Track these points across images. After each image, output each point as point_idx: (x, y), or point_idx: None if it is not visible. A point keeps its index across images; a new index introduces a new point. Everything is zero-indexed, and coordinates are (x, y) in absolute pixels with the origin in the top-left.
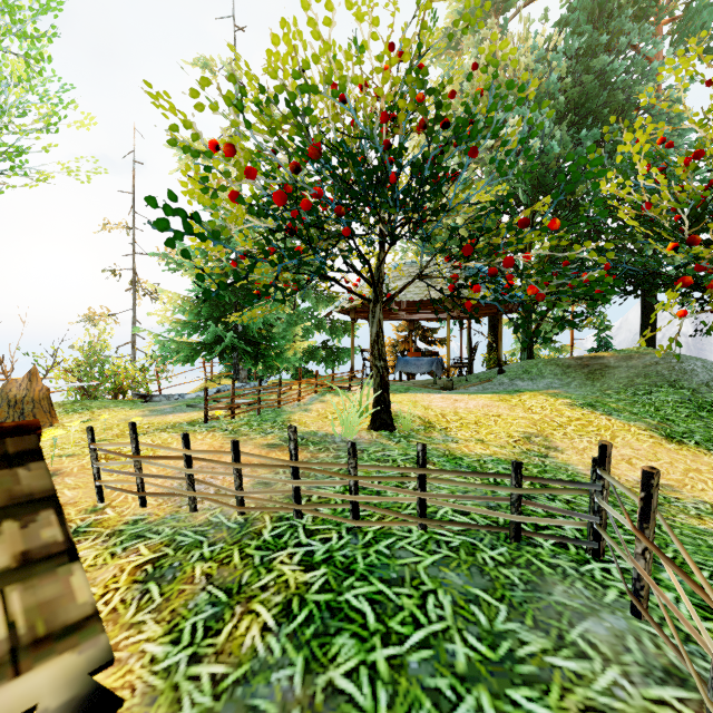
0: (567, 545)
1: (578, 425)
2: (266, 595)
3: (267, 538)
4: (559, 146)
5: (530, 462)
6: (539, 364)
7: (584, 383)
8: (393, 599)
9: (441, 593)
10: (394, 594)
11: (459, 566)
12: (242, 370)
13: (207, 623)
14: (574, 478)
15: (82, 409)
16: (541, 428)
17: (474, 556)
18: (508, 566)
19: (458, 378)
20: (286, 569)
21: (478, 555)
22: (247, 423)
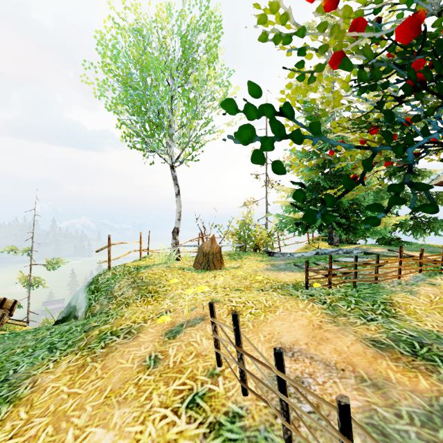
0: None
1: None
2: None
3: None
4: None
5: None
6: None
7: None
8: None
9: None
10: None
11: None
12: (334, 236)
13: None
14: None
15: (237, 258)
16: None
17: None
18: None
19: None
20: None
21: None
22: (344, 298)
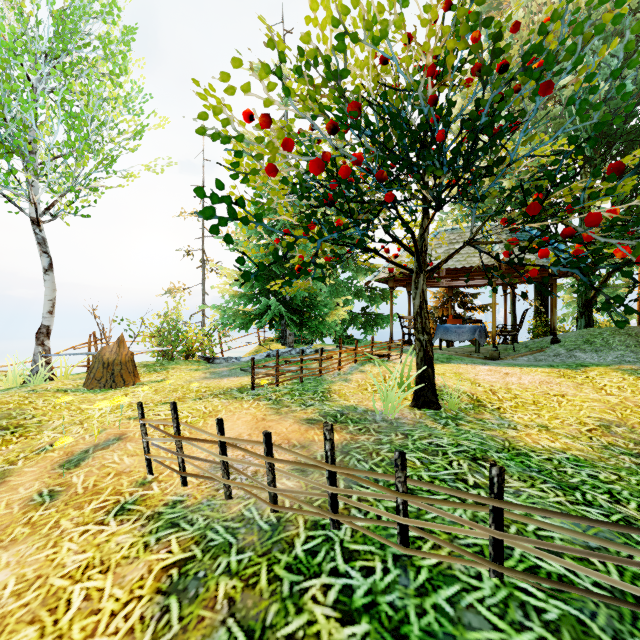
0: None
1: None
2: None
3: (299, 554)
4: (634, 85)
5: (620, 465)
6: (604, 334)
7: None
8: None
9: None
10: None
11: None
12: (289, 335)
13: None
14: None
15: (160, 369)
16: (623, 415)
17: None
18: None
19: (503, 346)
20: (319, 613)
21: None
22: (290, 393)
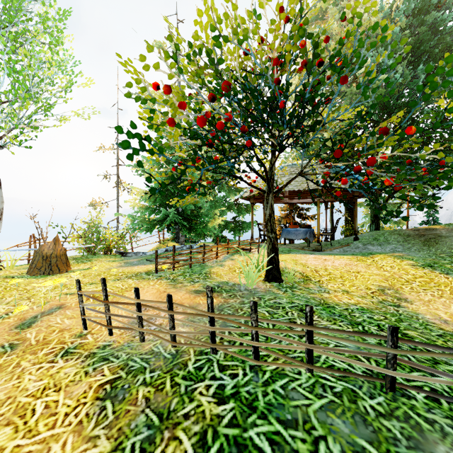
0: (438, 399)
1: (422, 281)
2: (188, 423)
3: (191, 369)
4: (402, 77)
5: (387, 311)
6: (385, 234)
7: (421, 248)
8: (289, 442)
9: (331, 440)
10: (290, 436)
11: (344, 413)
12: (181, 236)
13: (143, 444)
14: (426, 327)
15: (86, 261)
16: (392, 283)
17: (355, 404)
18: (388, 418)
19: (324, 243)
20: (204, 400)
21: (359, 403)
22: (182, 274)
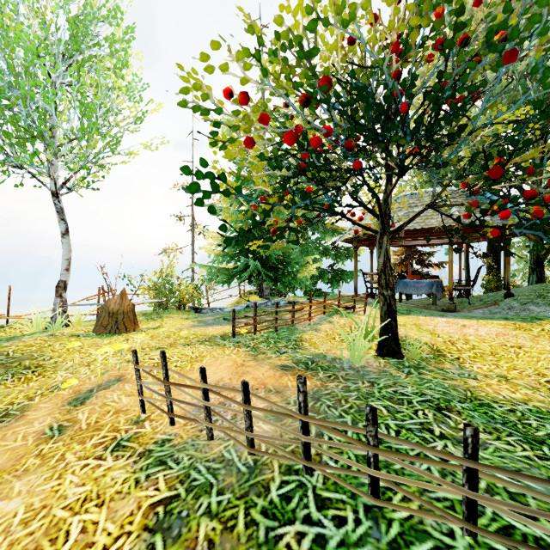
0: None
1: None
2: None
3: (274, 498)
4: None
5: None
6: None
7: None
8: None
9: None
10: None
11: None
12: (266, 288)
13: None
14: None
15: (156, 317)
16: None
17: None
18: None
19: (459, 299)
20: None
21: None
22: (266, 341)
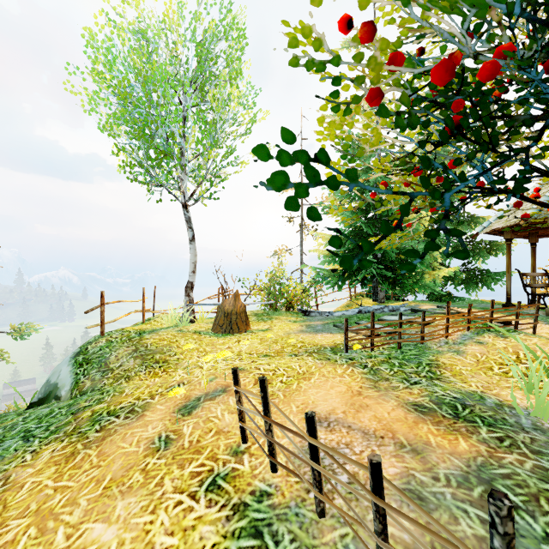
0: None
1: None
2: None
3: None
4: None
5: None
6: None
7: None
8: None
9: None
10: None
11: None
12: (380, 291)
13: None
14: None
15: (266, 318)
16: None
17: None
18: None
19: None
20: None
21: None
22: (387, 361)
